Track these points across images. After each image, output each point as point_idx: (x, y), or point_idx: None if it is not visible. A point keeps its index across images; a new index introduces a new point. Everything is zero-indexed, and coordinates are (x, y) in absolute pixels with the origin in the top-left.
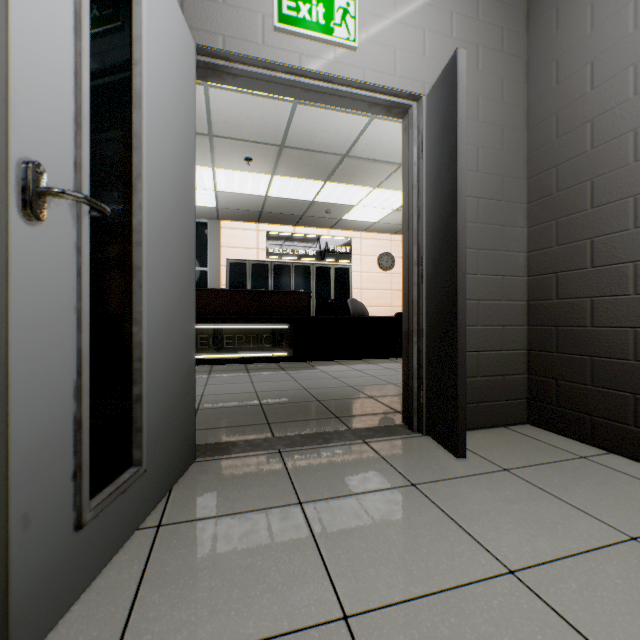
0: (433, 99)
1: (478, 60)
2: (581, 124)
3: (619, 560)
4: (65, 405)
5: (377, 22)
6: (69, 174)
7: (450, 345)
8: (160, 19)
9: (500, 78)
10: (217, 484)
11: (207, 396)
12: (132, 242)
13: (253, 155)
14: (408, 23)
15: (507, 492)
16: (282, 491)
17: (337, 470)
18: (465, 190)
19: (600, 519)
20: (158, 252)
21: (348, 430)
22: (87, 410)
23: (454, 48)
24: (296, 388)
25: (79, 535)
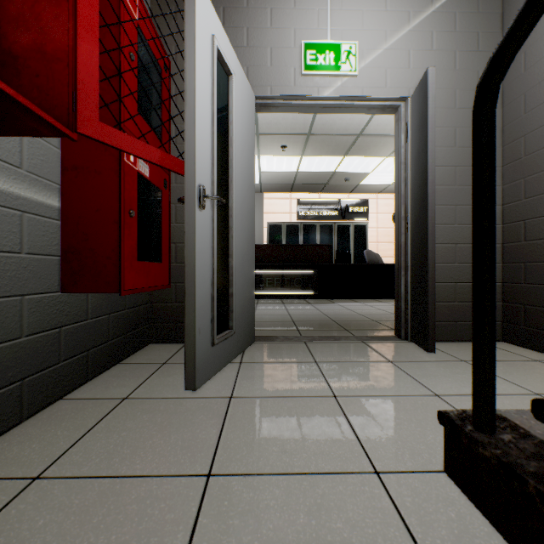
0: (414, 100)
1: (455, 62)
2: (543, 102)
3: (516, 399)
4: (209, 288)
5: (372, 53)
6: (210, 187)
7: (424, 274)
8: (239, 93)
9: (476, 72)
10: (268, 352)
11: (257, 315)
12: (228, 215)
13: (287, 143)
14: (396, 48)
15: (457, 370)
16: (305, 357)
17: (341, 352)
18: (434, 165)
19: (519, 385)
20: (238, 219)
21: (352, 336)
22: (215, 293)
23: (434, 58)
24: (318, 314)
25: (212, 349)
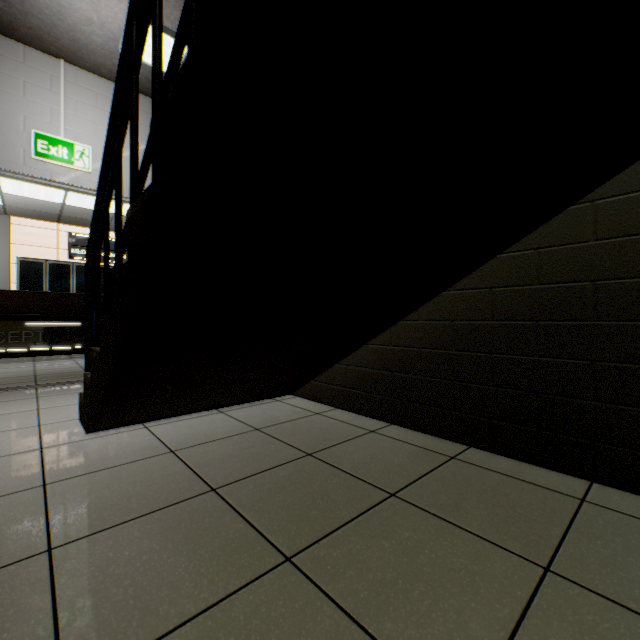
0: None
1: None
2: None
3: None
4: None
5: None
6: None
7: None
8: None
9: None
10: None
11: None
12: None
13: None
14: (128, 161)
15: None
16: (30, 396)
17: (69, 389)
18: None
19: None
20: None
21: None
22: None
23: None
24: (74, 367)
25: None
